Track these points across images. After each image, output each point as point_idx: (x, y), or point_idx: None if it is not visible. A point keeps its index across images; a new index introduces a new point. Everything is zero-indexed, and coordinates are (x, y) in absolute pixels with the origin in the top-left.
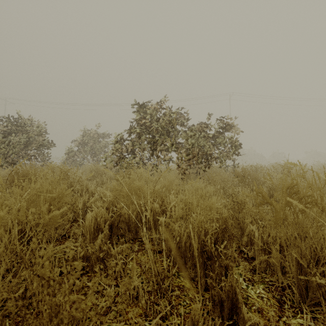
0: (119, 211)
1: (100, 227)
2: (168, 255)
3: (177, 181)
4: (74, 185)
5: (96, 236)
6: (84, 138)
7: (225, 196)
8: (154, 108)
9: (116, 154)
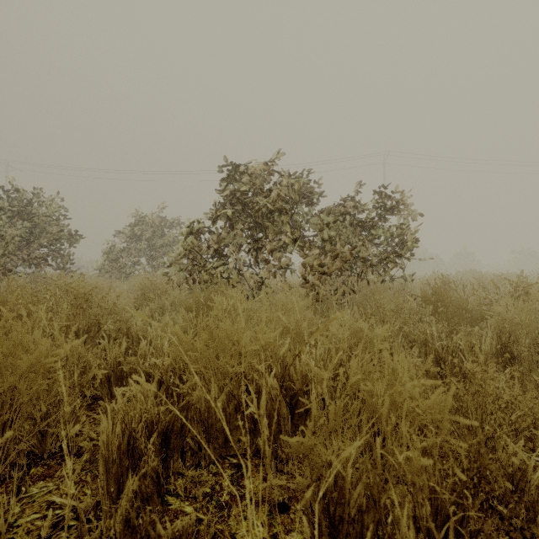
0: (186, 397)
1: (135, 445)
2: (311, 536)
3: (311, 315)
4: (101, 321)
5: (126, 467)
6: (136, 228)
7: (406, 344)
8: (258, 173)
9: (189, 257)
